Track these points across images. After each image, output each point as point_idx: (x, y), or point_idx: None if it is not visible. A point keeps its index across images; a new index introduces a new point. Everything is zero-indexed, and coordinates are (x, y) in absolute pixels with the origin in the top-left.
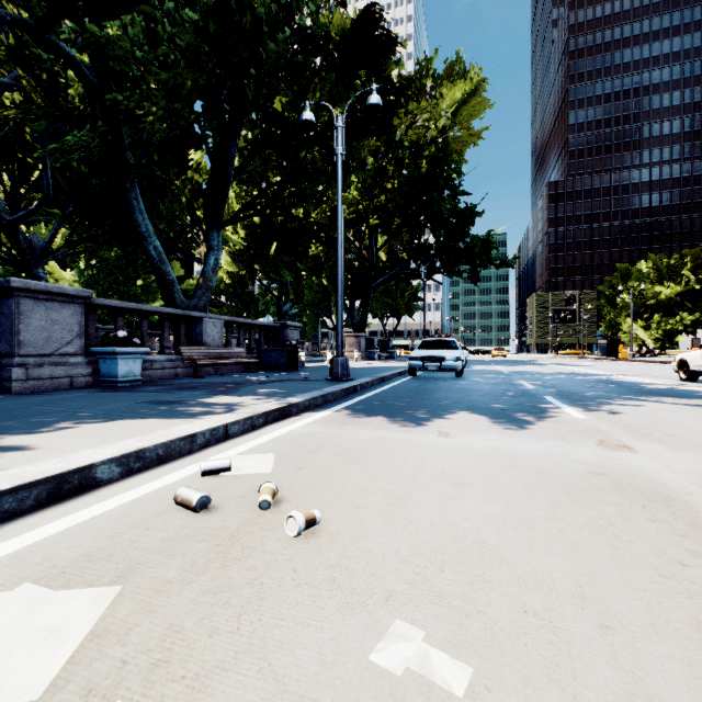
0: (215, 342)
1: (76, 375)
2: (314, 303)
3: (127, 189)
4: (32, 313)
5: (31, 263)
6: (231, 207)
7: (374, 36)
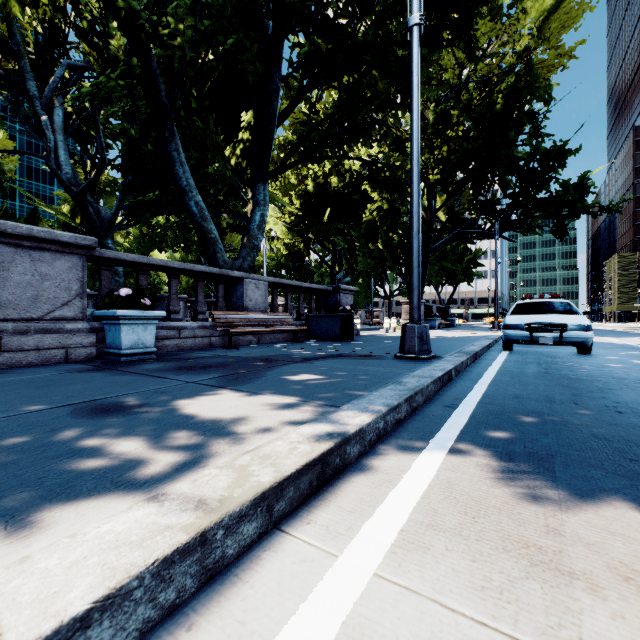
0: (258, 307)
1: (73, 345)
2: (367, 269)
3: (167, 139)
4: (12, 264)
5: (101, 235)
6: (287, 179)
7: None
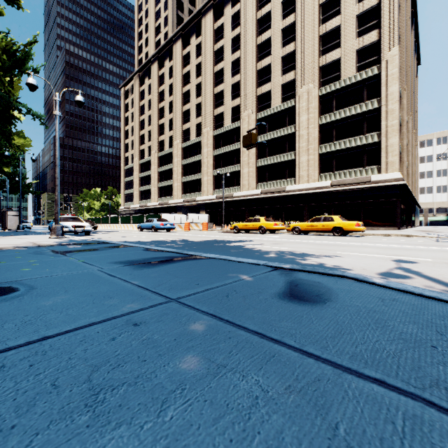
0: None
1: None
2: None
3: None
4: None
5: None
6: None
7: None
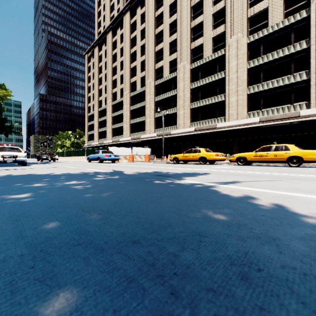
0: None
1: None
2: None
3: None
4: None
5: None
6: None
7: None
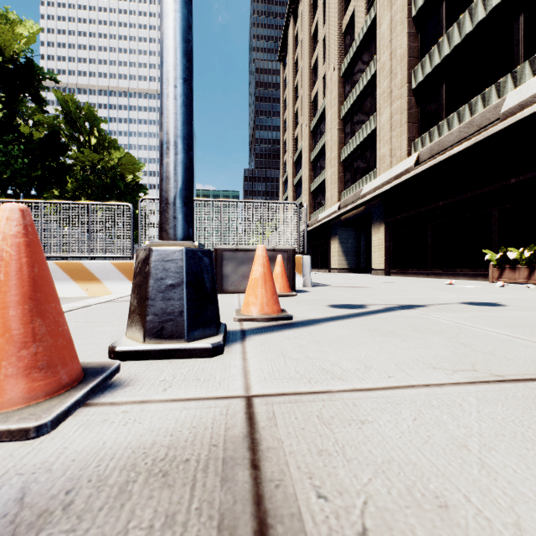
0: None
1: None
2: None
3: None
4: None
5: None
6: None
7: (57, 143)
